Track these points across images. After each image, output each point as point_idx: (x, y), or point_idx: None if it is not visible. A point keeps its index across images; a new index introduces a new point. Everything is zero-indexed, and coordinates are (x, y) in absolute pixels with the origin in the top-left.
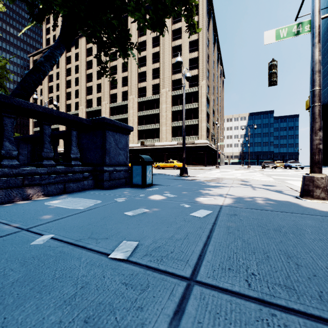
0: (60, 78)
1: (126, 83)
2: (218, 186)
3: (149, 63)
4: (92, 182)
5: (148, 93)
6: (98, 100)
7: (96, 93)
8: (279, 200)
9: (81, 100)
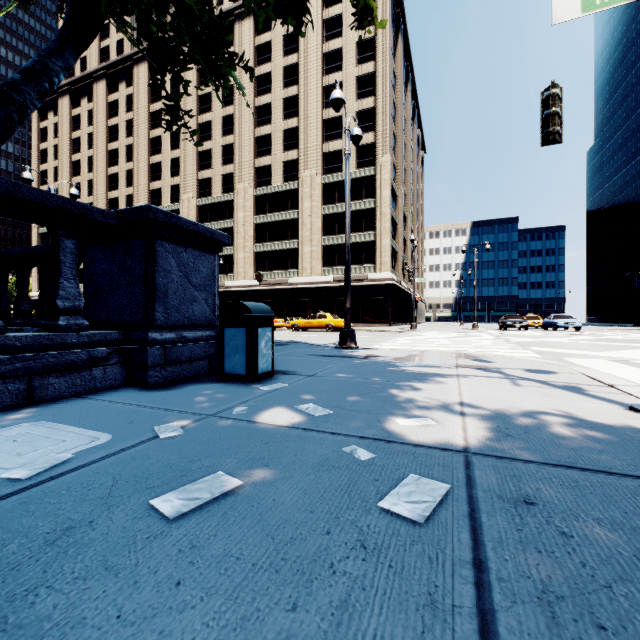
0: (96, 146)
1: (230, 158)
2: (430, 376)
3: (277, 119)
4: (118, 370)
5: (275, 177)
6: (173, 192)
7: (169, 177)
8: (612, 426)
9: (138, 190)
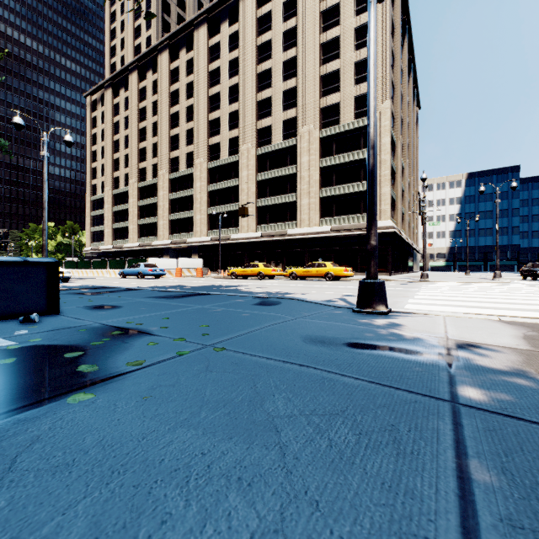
0: (130, 126)
1: (235, 124)
2: None
3: (277, 82)
4: None
5: (275, 136)
6: (188, 158)
7: (185, 146)
8: None
9: (161, 159)
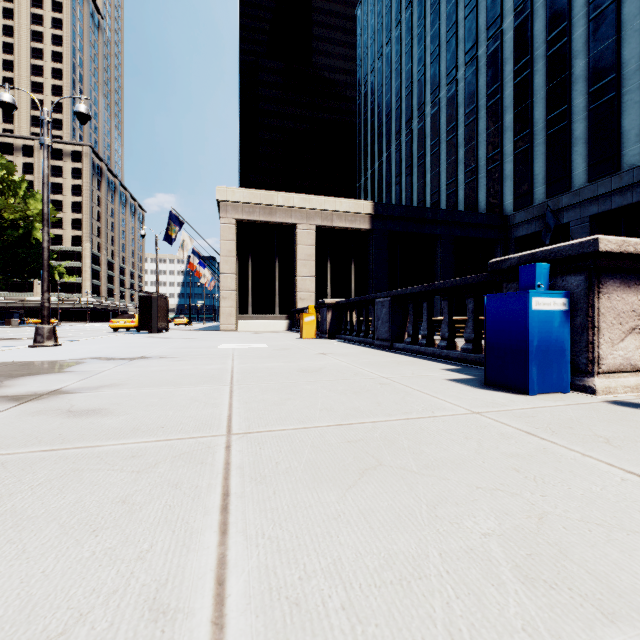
0: None
1: None
2: None
3: None
4: None
5: None
6: None
7: None
8: None
9: None
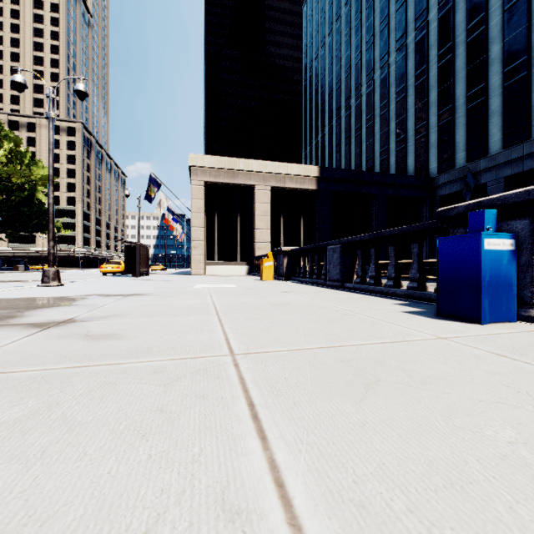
0: None
1: None
2: None
3: None
4: None
5: None
6: None
7: None
8: None
9: None
